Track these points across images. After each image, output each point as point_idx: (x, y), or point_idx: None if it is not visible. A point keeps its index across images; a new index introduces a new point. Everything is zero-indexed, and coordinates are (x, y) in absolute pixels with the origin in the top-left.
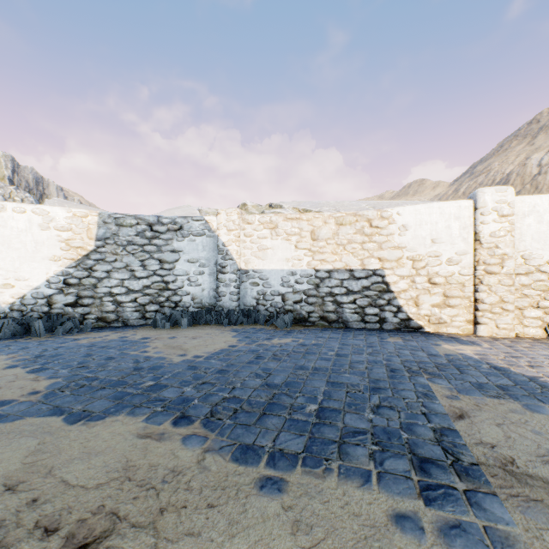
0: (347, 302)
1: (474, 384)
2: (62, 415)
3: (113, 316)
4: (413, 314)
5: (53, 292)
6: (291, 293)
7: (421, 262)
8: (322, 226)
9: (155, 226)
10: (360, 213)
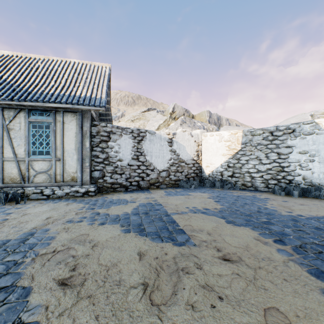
0: None
1: None
2: (224, 219)
3: (249, 184)
4: None
5: (223, 169)
6: None
7: None
8: None
9: (274, 132)
10: None
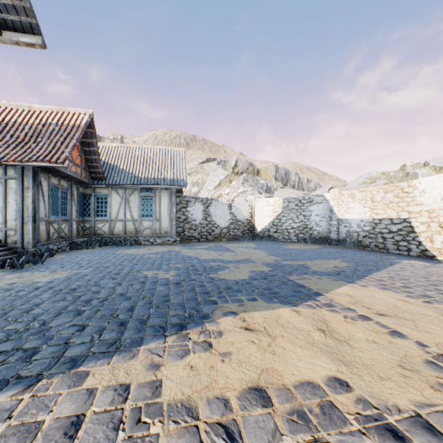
0: (389, 237)
1: (354, 262)
2: (253, 249)
3: (287, 237)
4: (428, 247)
5: (270, 227)
6: (361, 232)
7: (434, 213)
8: (376, 194)
9: (302, 201)
10: (397, 184)
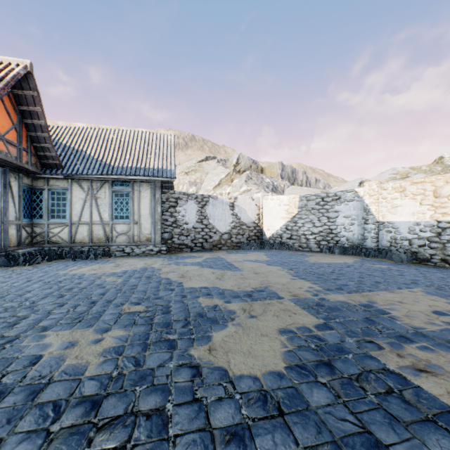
0: None
1: None
2: (266, 264)
3: (305, 245)
4: None
5: (282, 232)
6: (415, 239)
7: None
8: (444, 185)
9: (325, 198)
10: None
